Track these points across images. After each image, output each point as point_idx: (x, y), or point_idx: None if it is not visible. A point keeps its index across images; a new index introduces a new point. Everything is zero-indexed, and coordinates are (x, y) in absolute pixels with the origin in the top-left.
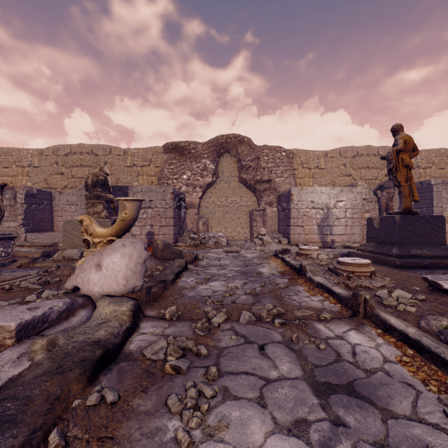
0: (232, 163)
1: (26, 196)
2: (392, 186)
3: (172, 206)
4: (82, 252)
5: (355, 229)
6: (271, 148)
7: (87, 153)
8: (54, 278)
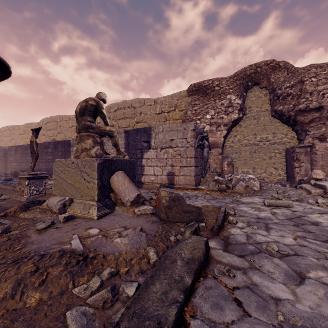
0: (262, 96)
1: None
2: None
3: (193, 145)
4: (65, 202)
5: None
6: (322, 65)
7: (128, 107)
8: None
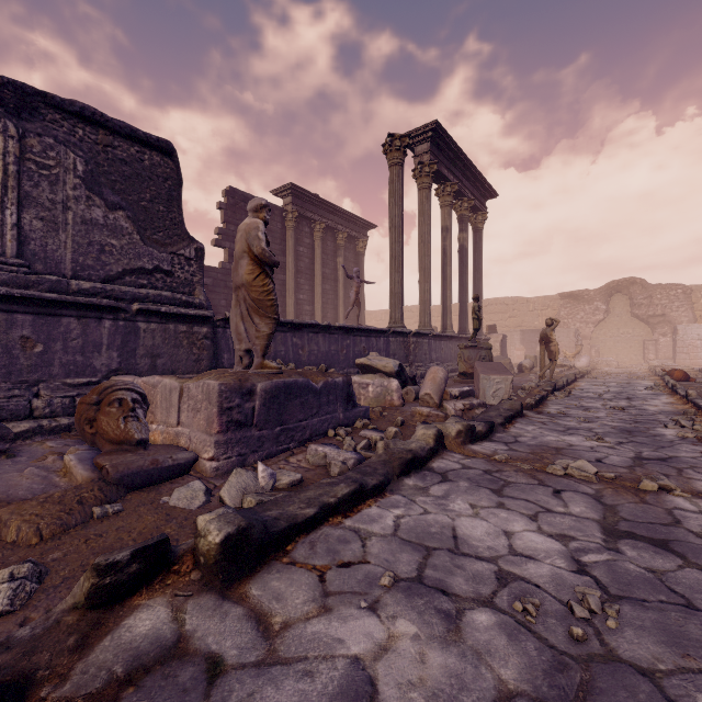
0: (624, 300)
1: None
2: None
3: (574, 341)
4: None
5: None
6: (664, 288)
7: (500, 304)
8: None
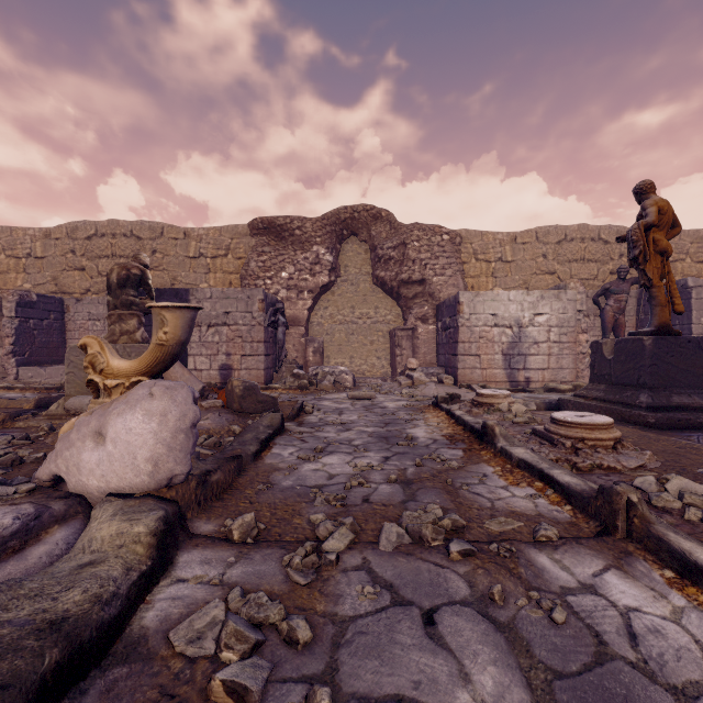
0: (362, 253)
1: (18, 305)
2: (624, 290)
3: (262, 323)
4: None
5: (564, 360)
6: (425, 228)
7: (123, 235)
8: (36, 451)
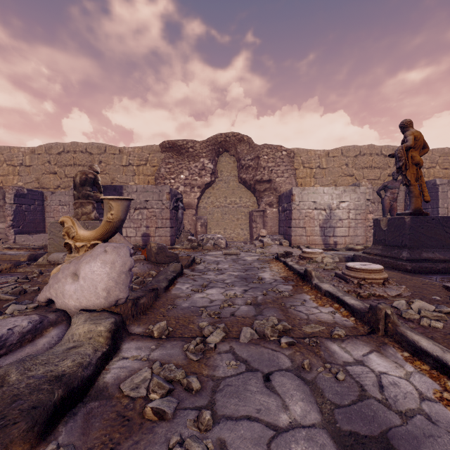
0: (231, 162)
1: (15, 196)
2: (396, 186)
3: (169, 207)
4: None
5: (358, 230)
6: (271, 147)
7: (81, 152)
8: (33, 286)
